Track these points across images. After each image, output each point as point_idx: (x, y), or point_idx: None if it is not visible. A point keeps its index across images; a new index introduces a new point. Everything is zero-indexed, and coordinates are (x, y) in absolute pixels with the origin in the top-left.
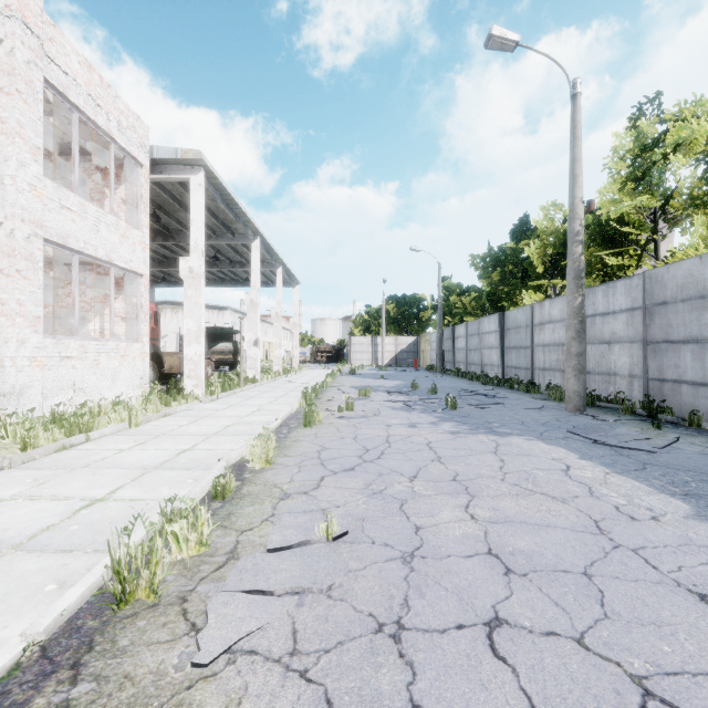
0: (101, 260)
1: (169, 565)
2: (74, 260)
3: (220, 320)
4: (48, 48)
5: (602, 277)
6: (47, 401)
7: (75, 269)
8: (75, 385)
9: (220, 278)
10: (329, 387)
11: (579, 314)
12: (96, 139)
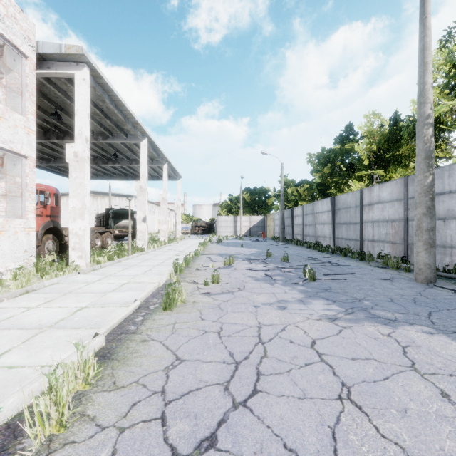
0: None
1: None
2: None
3: (127, 204)
4: None
5: None
6: None
7: None
8: None
9: (124, 173)
10: (200, 255)
11: (429, 192)
12: None
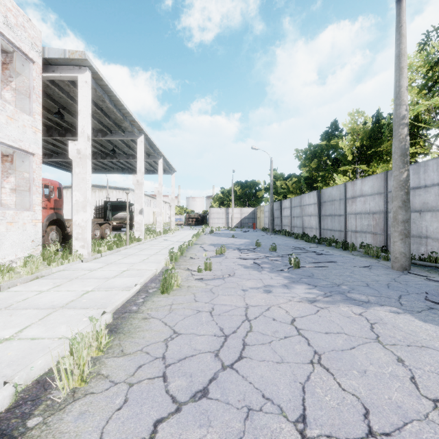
0: None
1: None
2: None
3: (124, 197)
4: None
5: None
6: None
7: None
8: None
9: (121, 167)
10: (193, 245)
11: (405, 186)
12: None
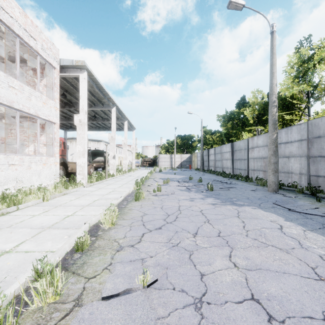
0: (32, 115)
1: (31, 313)
2: (17, 114)
3: (98, 146)
4: (1, 2)
5: (282, 125)
6: (0, 187)
7: (17, 119)
8: (17, 179)
9: (98, 126)
10: (149, 179)
11: (275, 142)
12: (31, 54)
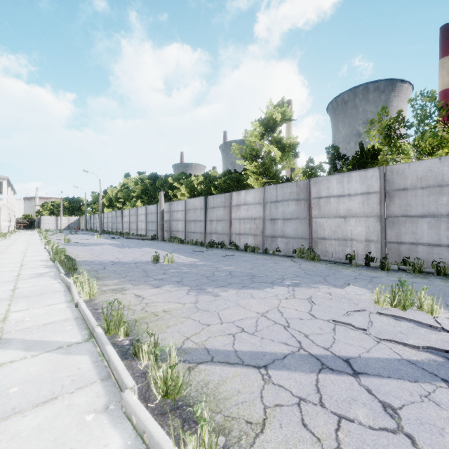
0: None
1: None
2: None
3: None
4: None
5: (118, 208)
6: None
7: None
8: None
9: None
10: None
11: (100, 218)
12: None
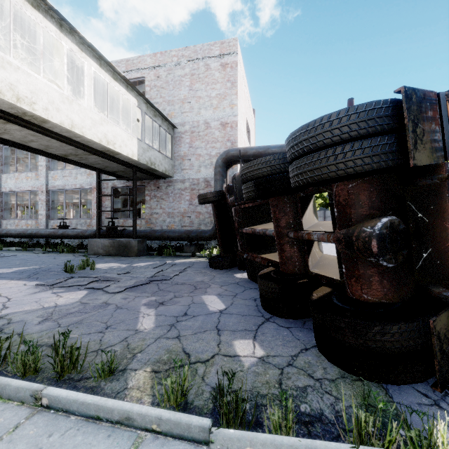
0: None
1: None
2: None
3: None
4: None
5: None
6: None
7: None
8: None
9: None
10: None
11: None
12: None
